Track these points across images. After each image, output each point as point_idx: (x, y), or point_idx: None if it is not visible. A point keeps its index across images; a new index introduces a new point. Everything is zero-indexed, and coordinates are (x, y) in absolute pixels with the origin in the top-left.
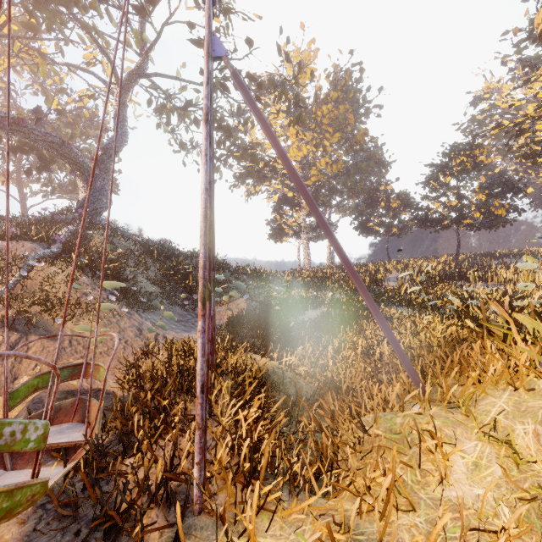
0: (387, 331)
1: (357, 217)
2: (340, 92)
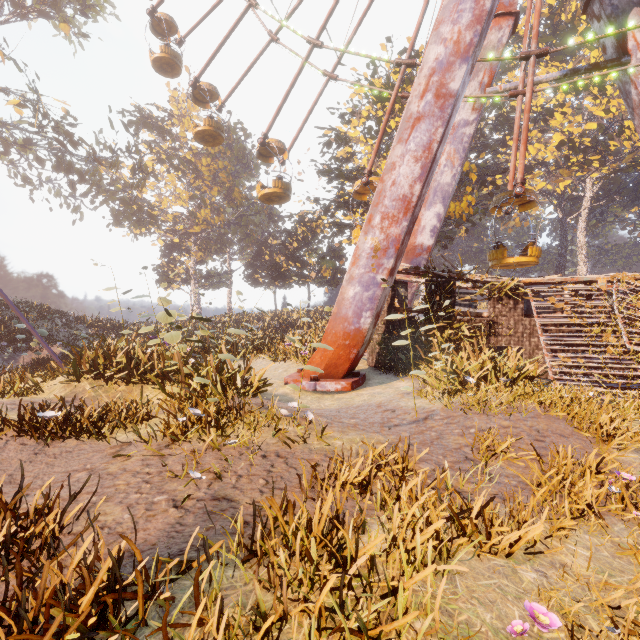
0: (47, 349)
1: (248, 268)
2: (222, 147)
